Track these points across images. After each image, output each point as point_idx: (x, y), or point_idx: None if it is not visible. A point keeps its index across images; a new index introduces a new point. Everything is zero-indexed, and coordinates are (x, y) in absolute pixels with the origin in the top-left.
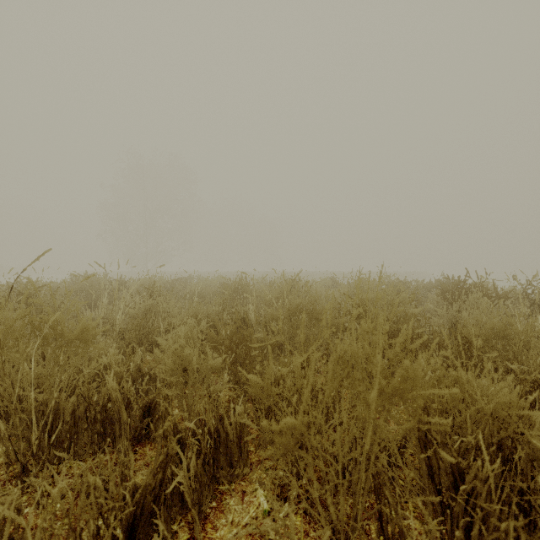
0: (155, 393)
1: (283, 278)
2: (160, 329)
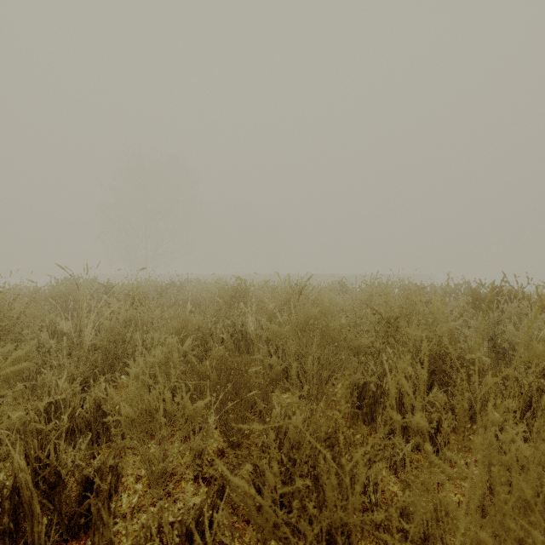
0: (100, 462)
1: (286, 282)
2: (138, 347)
